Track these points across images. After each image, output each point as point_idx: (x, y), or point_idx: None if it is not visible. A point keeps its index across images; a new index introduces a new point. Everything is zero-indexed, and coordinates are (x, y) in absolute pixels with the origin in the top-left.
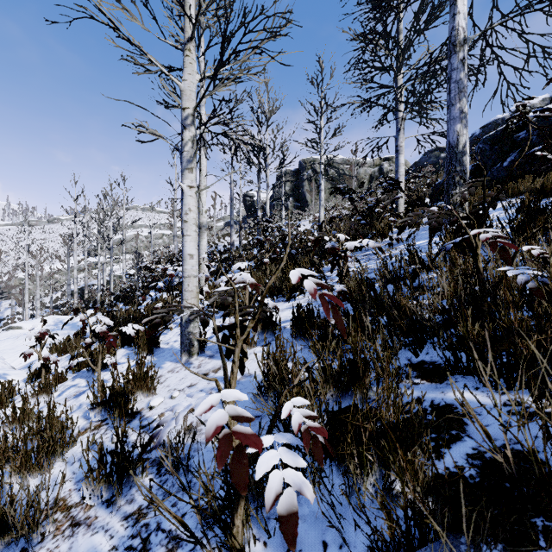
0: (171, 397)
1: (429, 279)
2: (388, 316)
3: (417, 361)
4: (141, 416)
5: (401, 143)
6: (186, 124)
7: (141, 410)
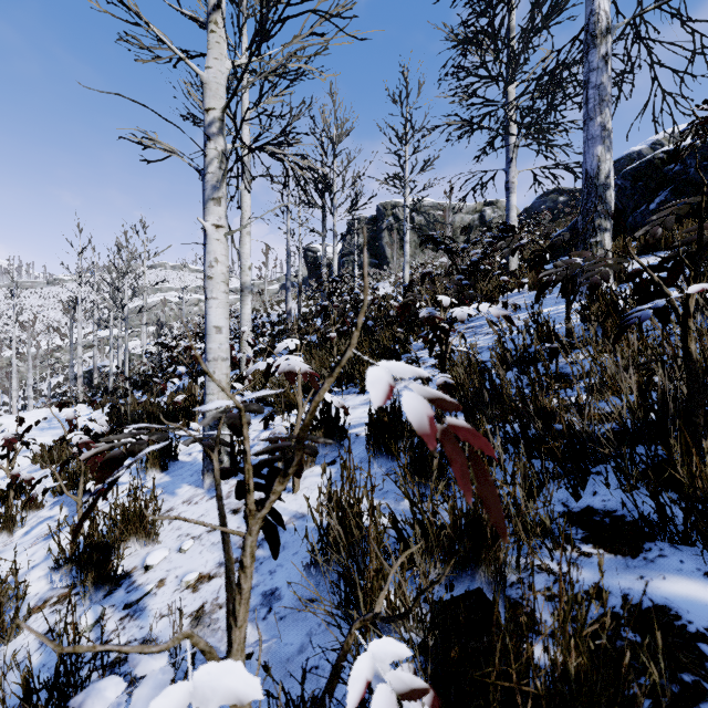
0: (179, 549)
1: (571, 363)
2: (523, 426)
3: (580, 508)
4: (130, 582)
5: (513, 178)
6: (211, 133)
7: (133, 570)
